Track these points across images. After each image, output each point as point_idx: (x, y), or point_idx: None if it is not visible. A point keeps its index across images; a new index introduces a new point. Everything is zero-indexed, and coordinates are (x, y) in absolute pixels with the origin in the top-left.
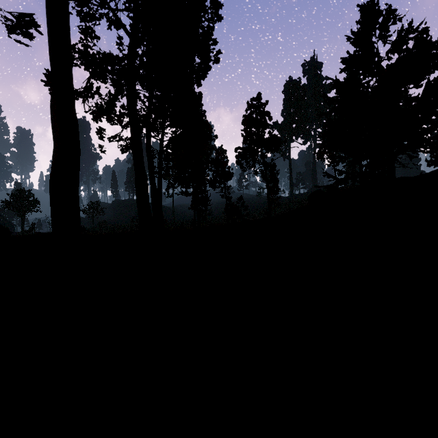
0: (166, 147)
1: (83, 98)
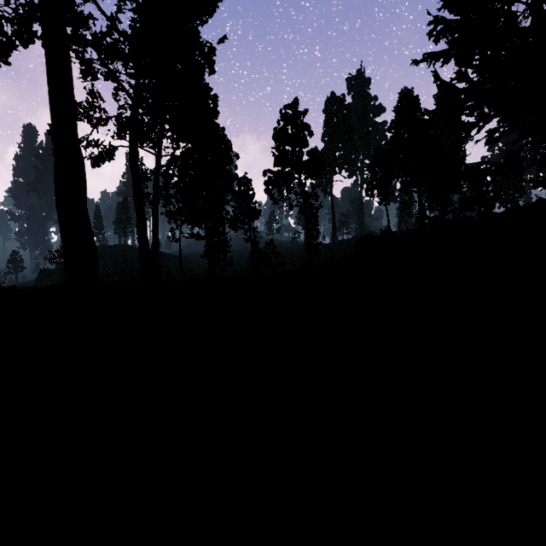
0: (166, 167)
1: None
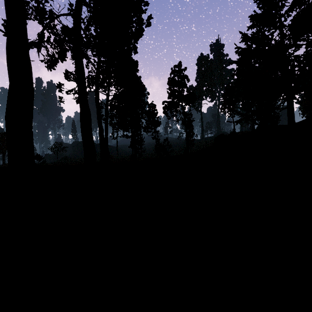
0: (111, 100)
1: (37, 47)
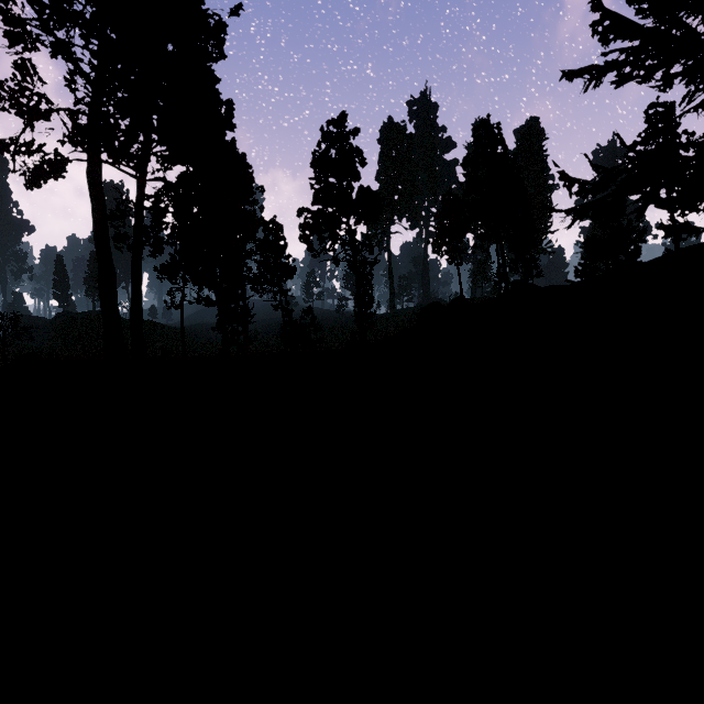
0: (156, 198)
1: None
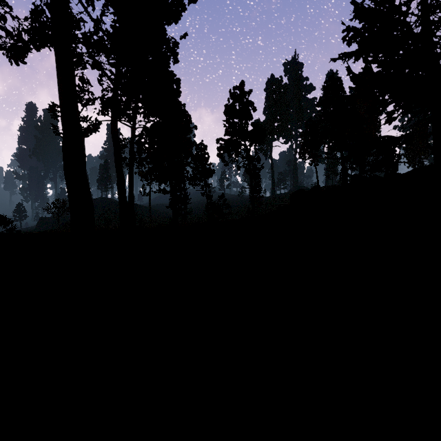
0: (139, 136)
1: None
